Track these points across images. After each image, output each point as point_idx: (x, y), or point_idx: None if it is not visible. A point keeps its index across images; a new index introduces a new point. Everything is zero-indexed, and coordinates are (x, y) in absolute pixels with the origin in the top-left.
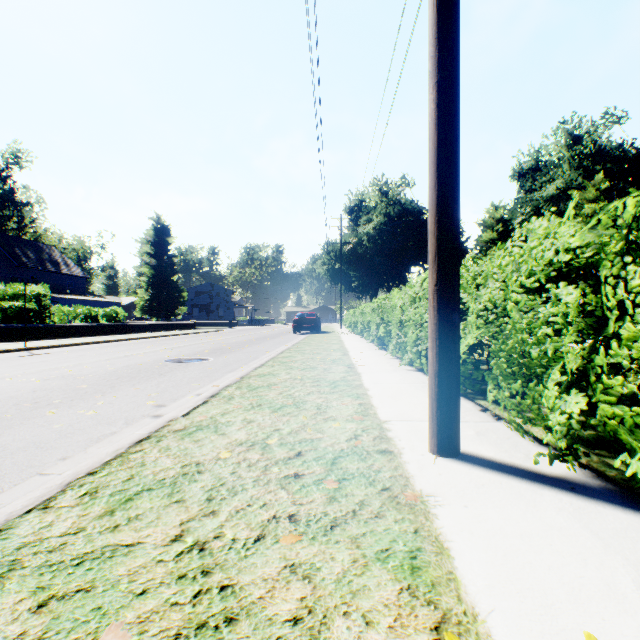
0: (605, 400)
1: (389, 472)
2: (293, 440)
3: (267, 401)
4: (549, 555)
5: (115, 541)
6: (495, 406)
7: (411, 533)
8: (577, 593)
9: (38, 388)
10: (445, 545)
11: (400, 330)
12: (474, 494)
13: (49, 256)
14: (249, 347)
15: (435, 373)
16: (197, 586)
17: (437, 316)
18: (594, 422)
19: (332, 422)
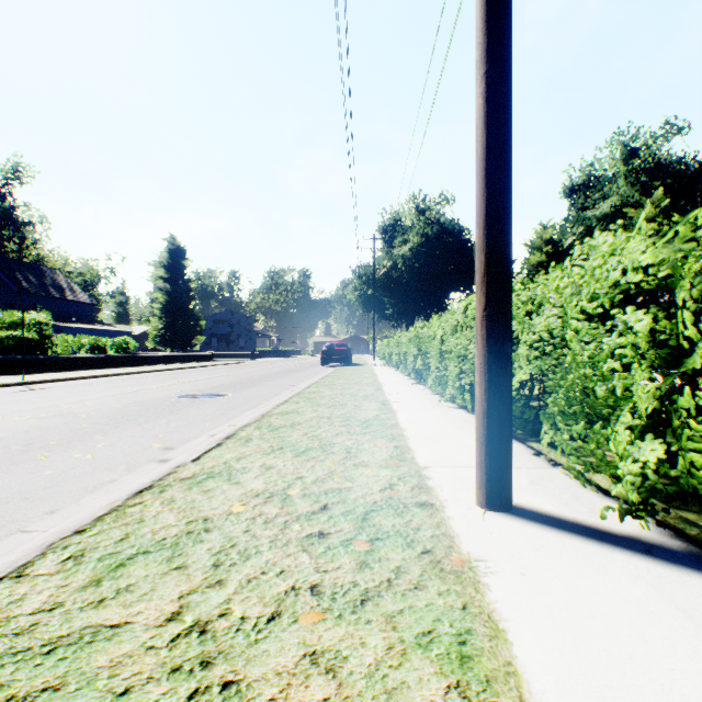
0: (690, 447)
1: (430, 530)
2: (318, 490)
3: (290, 443)
4: (629, 639)
5: (98, 620)
6: (550, 449)
7: (458, 610)
8: (668, 692)
9: (32, 428)
10: (500, 626)
11: (440, 362)
12: (532, 558)
13: (53, 281)
14: (272, 381)
15: (484, 413)
16: (194, 683)
17: (486, 346)
18: (673, 472)
19: (363, 468)
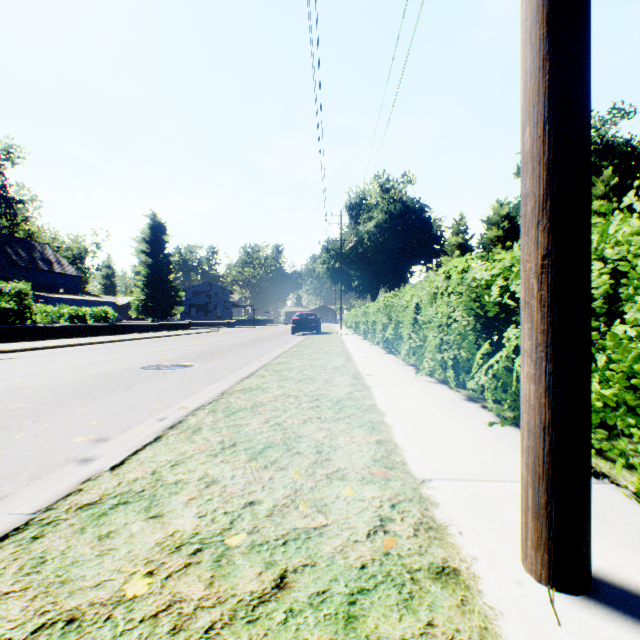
0: None
1: None
2: (274, 535)
3: (246, 436)
4: None
5: None
6: None
7: None
8: None
9: None
10: None
11: (416, 333)
12: None
13: (41, 254)
14: (242, 350)
15: (544, 426)
16: None
17: (549, 316)
18: None
19: (340, 484)
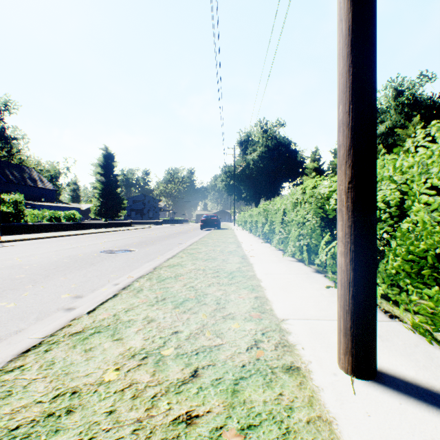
0: None
1: (304, 411)
2: (190, 349)
3: (171, 294)
4: None
5: None
6: (380, 300)
7: None
8: None
9: None
10: None
11: (283, 228)
12: None
13: (29, 175)
14: (167, 240)
15: (349, 282)
16: None
17: (352, 217)
18: None
19: (231, 321)
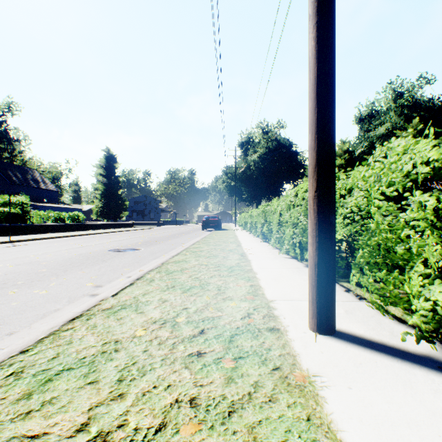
0: None
1: (278, 350)
2: (198, 318)
3: (179, 283)
4: None
5: (22, 431)
6: (356, 287)
7: (304, 421)
8: None
9: (9, 272)
10: (338, 436)
11: (279, 228)
12: (355, 374)
13: (32, 176)
14: (170, 240)
15: (315, 264)
16: None
17: (317, 217)
18: None
19: (229, 301)
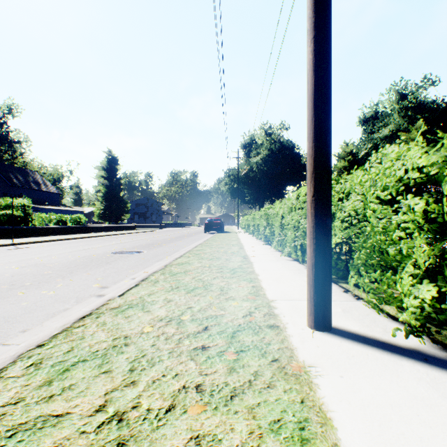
0: None
1: (277, 345)
2: (202, 316)
3: (183, 284)
4: (418, 426)
5: (47, 411)
6: (354, 288)
7: (298, 403)
8: None
9: (16, 273)
10: (328, 415)
11: (281, 231)
12: (347, 365)
13: (33, 178)
14: (173, 243)
15: (312, 265)
16: None
17: (314, 220)
18: (442, 306)
19: (232, 301)
